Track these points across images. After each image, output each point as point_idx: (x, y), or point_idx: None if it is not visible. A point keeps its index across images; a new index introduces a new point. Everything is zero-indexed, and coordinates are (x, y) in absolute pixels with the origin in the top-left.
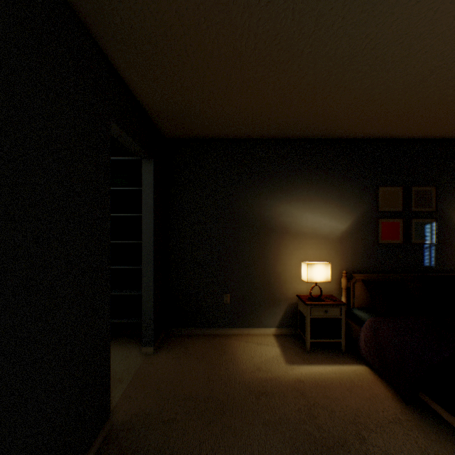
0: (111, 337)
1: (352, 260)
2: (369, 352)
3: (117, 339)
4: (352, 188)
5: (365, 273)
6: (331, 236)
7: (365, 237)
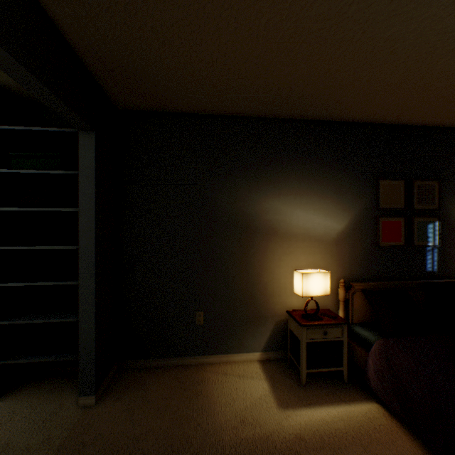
0: (38, 379)
1: (350, 266)
2: (382, 387)
3: (47, 382)
4: (350, 180)
5: (364, 281)
6: (326, 237)
7: (363, 239)
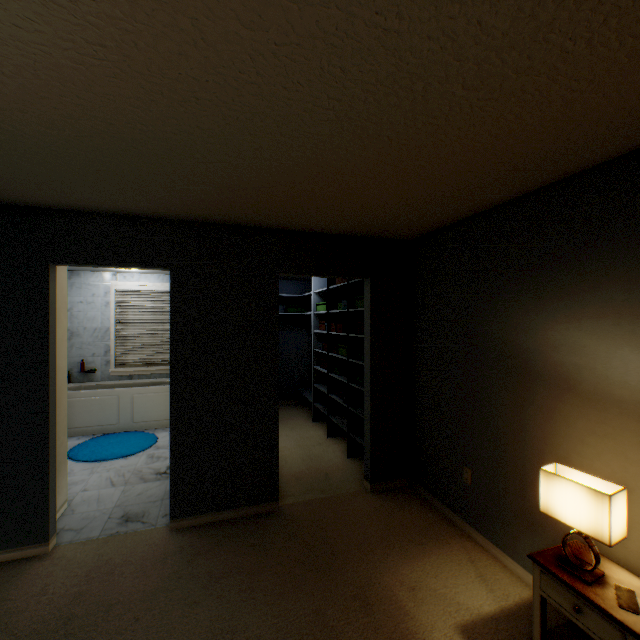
0: None
1: None
2: None
3: None
4: None
5: None
6: None
7: None
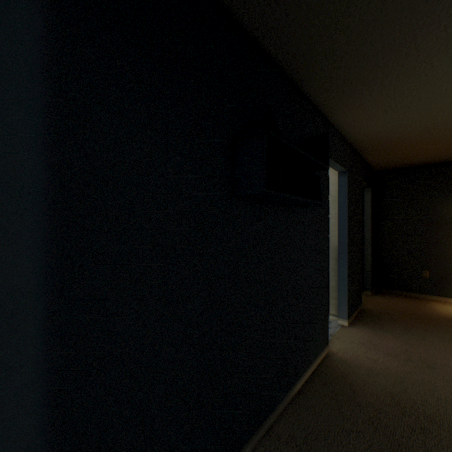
0: None
1: None
2: None
3: None
4: None
5: None
6: None
7: None
